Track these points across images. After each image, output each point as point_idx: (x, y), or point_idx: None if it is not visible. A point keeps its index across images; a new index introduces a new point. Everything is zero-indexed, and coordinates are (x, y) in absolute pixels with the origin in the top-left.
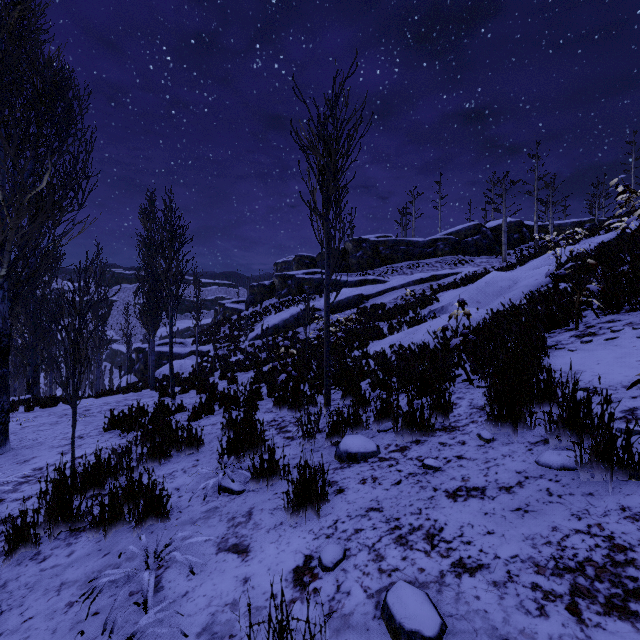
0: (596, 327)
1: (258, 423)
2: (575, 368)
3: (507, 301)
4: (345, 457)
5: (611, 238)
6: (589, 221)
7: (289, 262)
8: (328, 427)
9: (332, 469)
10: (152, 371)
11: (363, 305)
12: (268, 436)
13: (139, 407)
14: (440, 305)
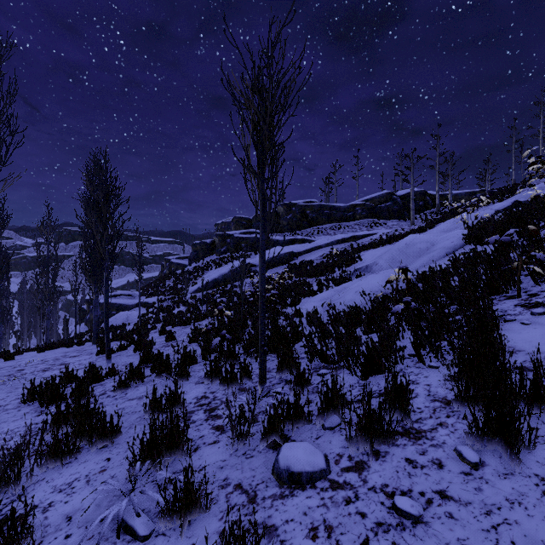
0: (541, 296)
1: (186, 403)
2: (542, 349)
3: (427, 262)
4: (286, 478)
5: (507, 206)
6: (480, 192)
7: (228, 223)
8: (264, 426)
9: (269, 498)
10: (95, 326)
11: (293, 261)
12: (195, 423)
13: (68, 372)
14: (365, 264)
